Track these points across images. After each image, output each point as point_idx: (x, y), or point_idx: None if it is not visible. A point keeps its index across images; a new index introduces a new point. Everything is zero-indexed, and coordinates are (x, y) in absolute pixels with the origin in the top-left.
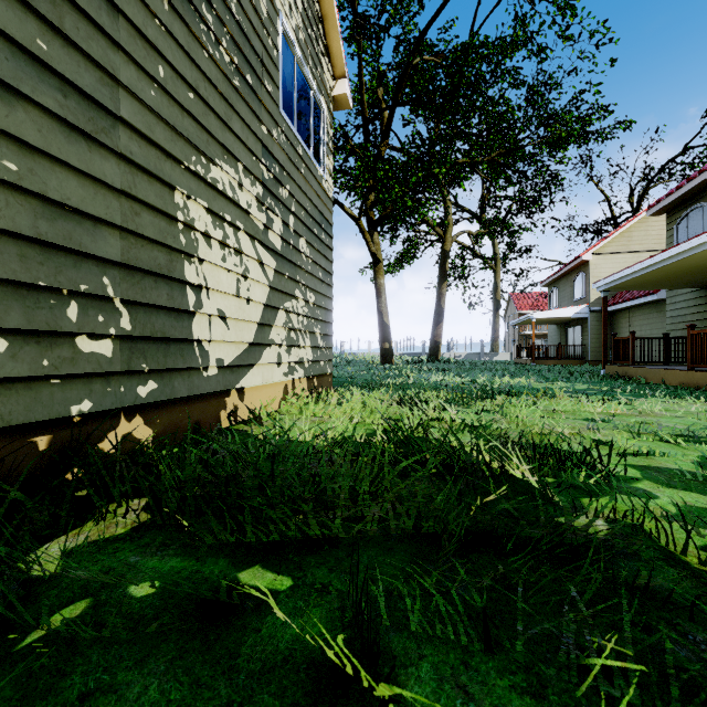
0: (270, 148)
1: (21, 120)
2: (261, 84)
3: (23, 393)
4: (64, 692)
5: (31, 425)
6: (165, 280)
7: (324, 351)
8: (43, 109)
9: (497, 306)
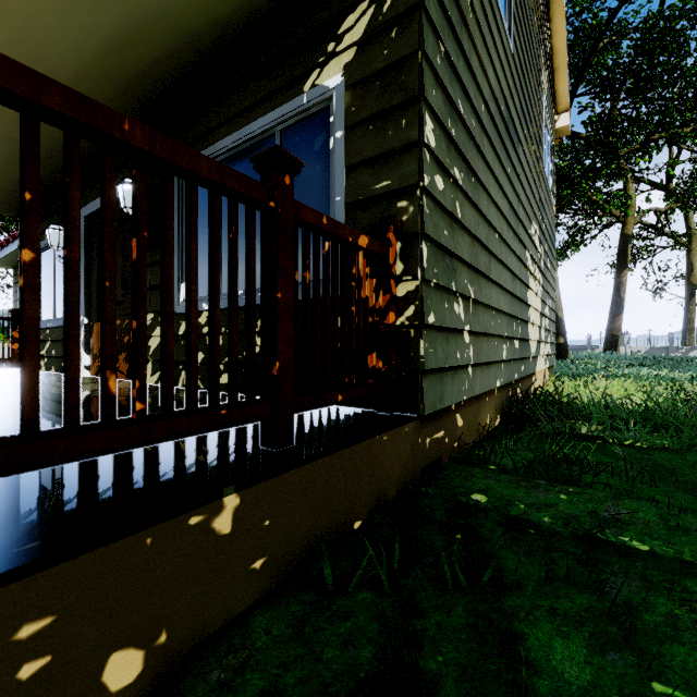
0: (541, 198)
1: (510, 238)
2: (539, 154)
3: (509, 367)
4: (689, 455)
5: (509, 383)
6: (524, 304)
7: (553, 346)
8: (511, 228)
9: (692, 291)
